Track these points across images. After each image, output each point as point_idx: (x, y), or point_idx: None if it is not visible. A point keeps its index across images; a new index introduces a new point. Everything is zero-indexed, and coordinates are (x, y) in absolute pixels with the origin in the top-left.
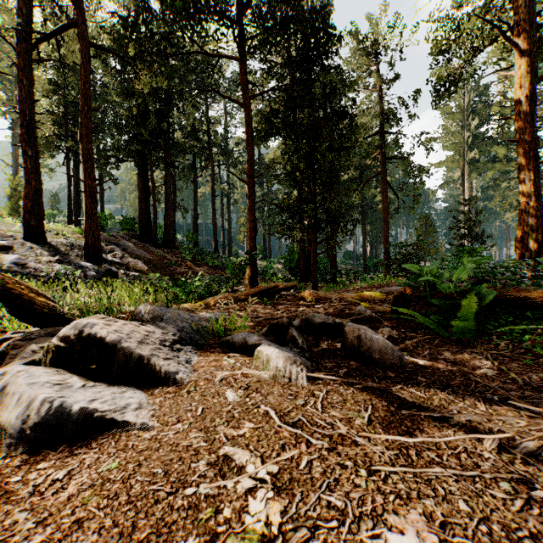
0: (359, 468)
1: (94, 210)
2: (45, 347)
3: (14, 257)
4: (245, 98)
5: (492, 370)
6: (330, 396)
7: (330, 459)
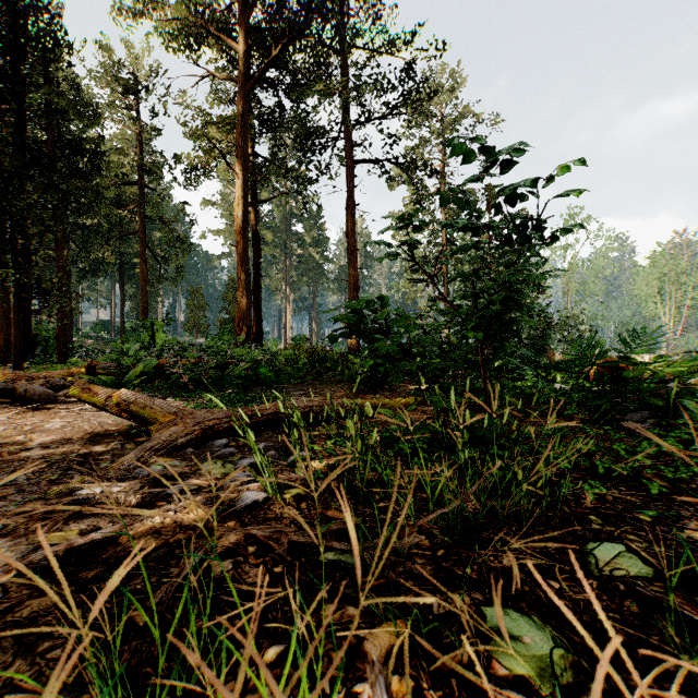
0: None
1: None
2: None
3: None
4: None
5: None
6: None
7: None
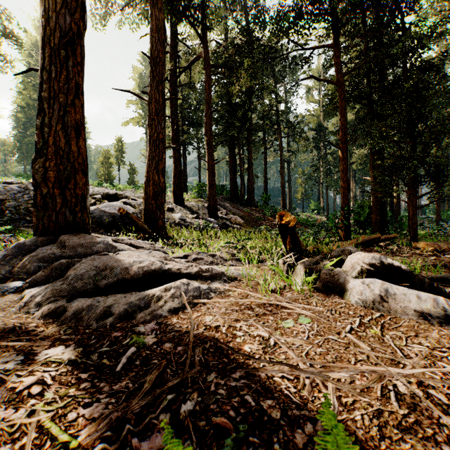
0: None
1: (213, 182)
2: (358, 269)
3: (179, 215)
4: (339, 77)
5: None
6: None
7: None
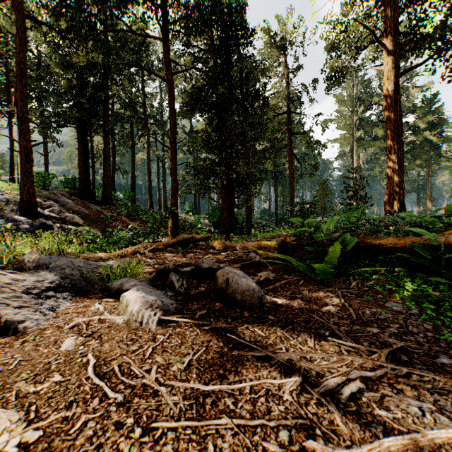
0: (136, 427)
1: (30, 169)
2: None
3: None
4: (168, 74)
5: (336, 306)
6: (169, 340)
7: (112, 417)
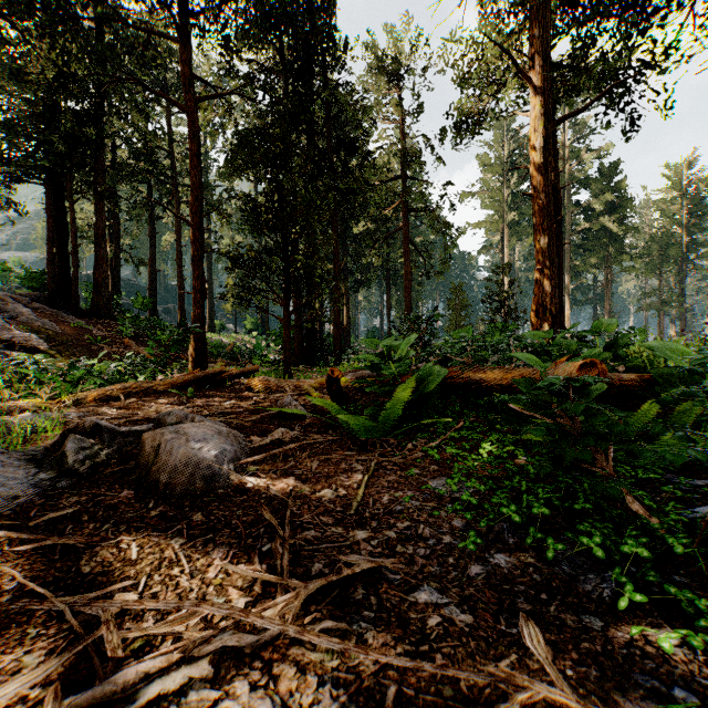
0: None
1: None
2: None
3: None
4: (186, 99)
5: (341, 490)
6: None
7: None
